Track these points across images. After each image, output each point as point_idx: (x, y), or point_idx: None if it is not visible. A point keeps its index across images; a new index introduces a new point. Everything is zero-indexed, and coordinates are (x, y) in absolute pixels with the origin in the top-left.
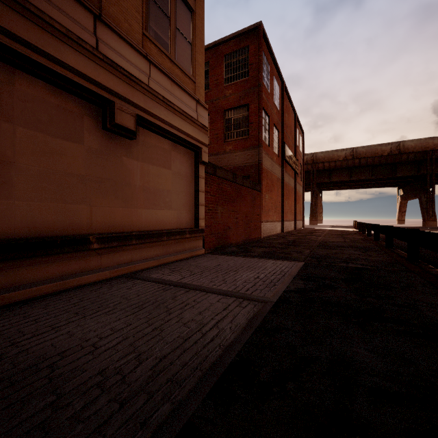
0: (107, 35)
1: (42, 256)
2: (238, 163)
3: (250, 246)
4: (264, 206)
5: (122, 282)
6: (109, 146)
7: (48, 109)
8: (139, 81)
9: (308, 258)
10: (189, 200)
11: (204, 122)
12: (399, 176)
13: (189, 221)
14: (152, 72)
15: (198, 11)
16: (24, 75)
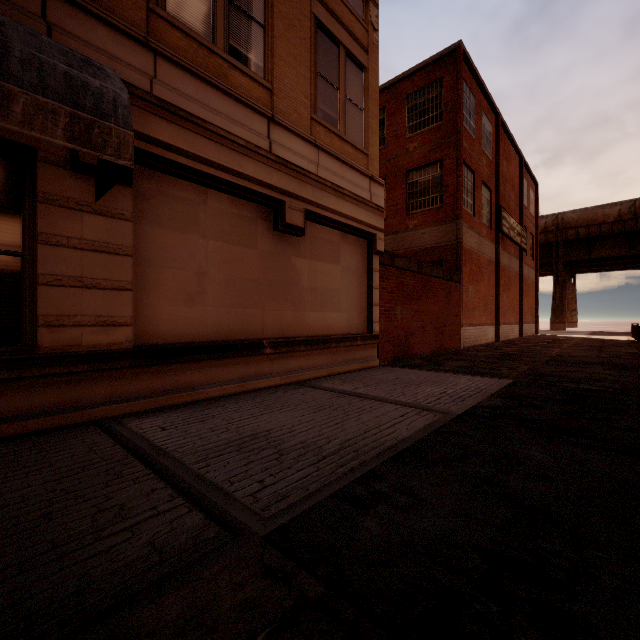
0: (278, 135)
1: (228, 358)
2: (426, 244)
3: (442, 359)
4: (466, 303)
5: (295, 389)
6: (279, 247)
7: (230, 219)
8: (308, 172)
9: (522, 375)
10: (361, 299)
11: (380, 202)
12: None
13: (361, 325)
14: (321, 159)
15: (371, 67)
16: (214, 192)
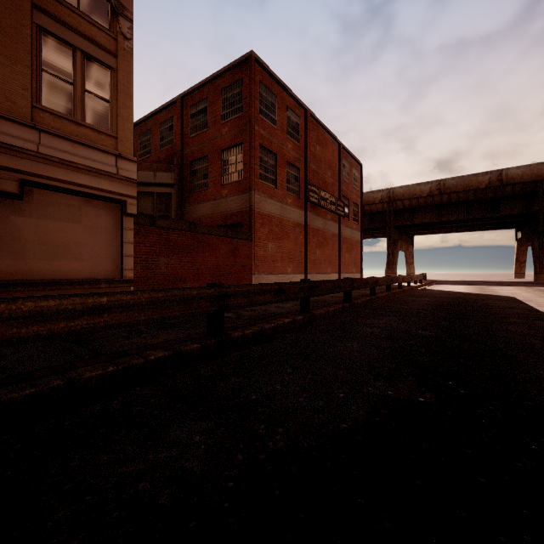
0: None
1: None
2: (233, 209)
3: None
4: (264, 256)
5: None
6: None
7: None
8: (25, 149)
9: None
10: (113, 251)
11: (131, 175)
12: (508, 215)
13: (113, 272)
14: (44, 139)
15: (122, 68)
16: None
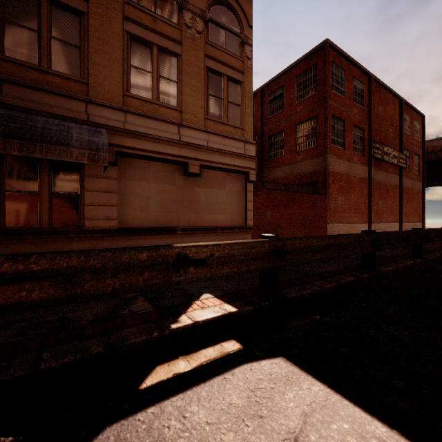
0: (184, 131)
1: (158, 235)
2: (307, 171)
3: None
4: (335, 208)
5: None
6: (187, 183)
7: (161, 173)
8: (202, 146)
9: None
10: (241, 207)
11: (252, 153)
12: None
13: (241, 221)
14: (210, 138)
15: (246, 80)
16: (153, 162)
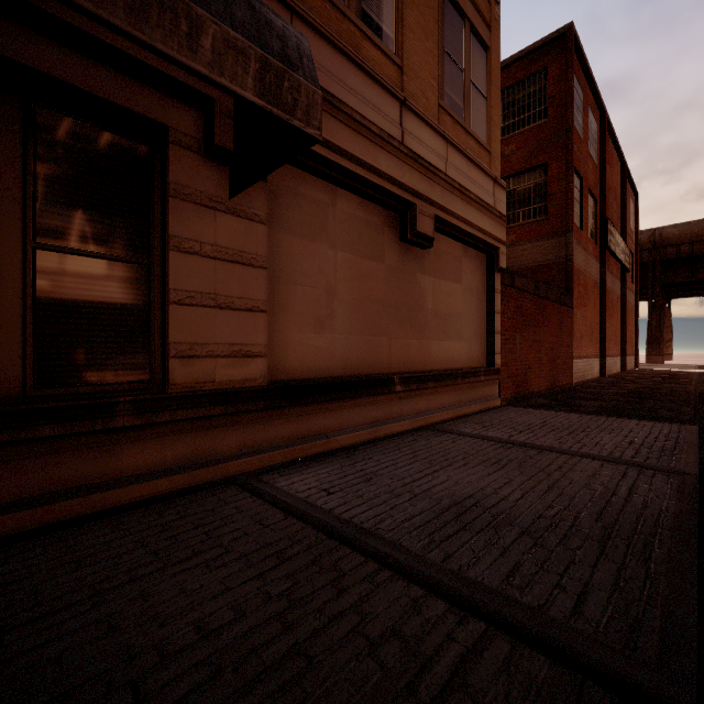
0: (410, 122)
1: (360, 397)
2: (527, 263)
3: (567, 398)
4: (574, 331)
5: (435, 436)
6: (405, 261)
7: (358, 226)
8: (437, 170)
9: (699, 420)
10: (481, 326)
11: (502, 209)
12: None
13: (481, 357)
14: (449, 154)
15: (493, 47)
16: (342, 192)
